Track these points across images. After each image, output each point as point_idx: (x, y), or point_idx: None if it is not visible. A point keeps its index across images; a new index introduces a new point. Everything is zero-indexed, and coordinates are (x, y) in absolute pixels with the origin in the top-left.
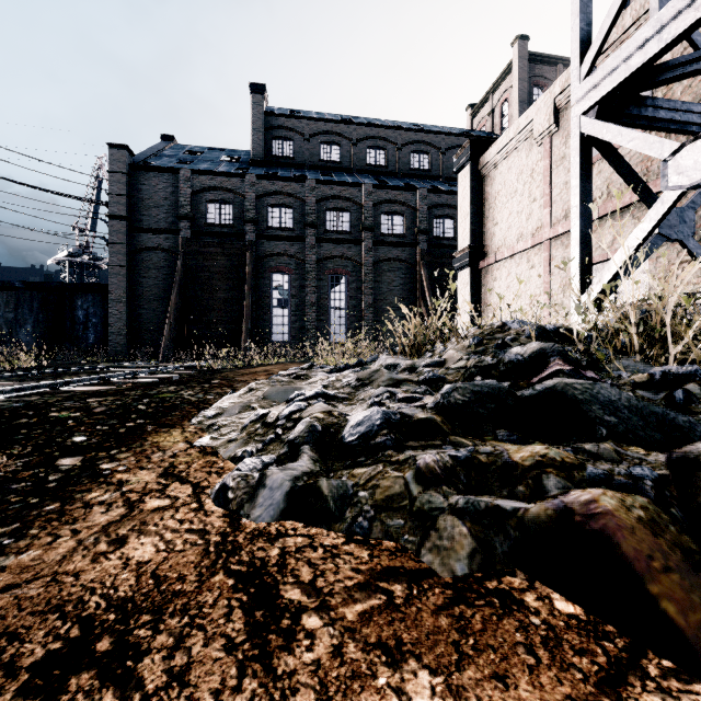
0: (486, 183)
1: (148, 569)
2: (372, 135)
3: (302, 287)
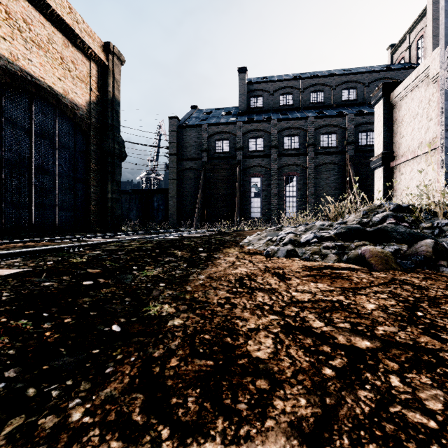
0: (395, 110)
1: (247, 271)
2: (314, 83)
3: (269, 185)
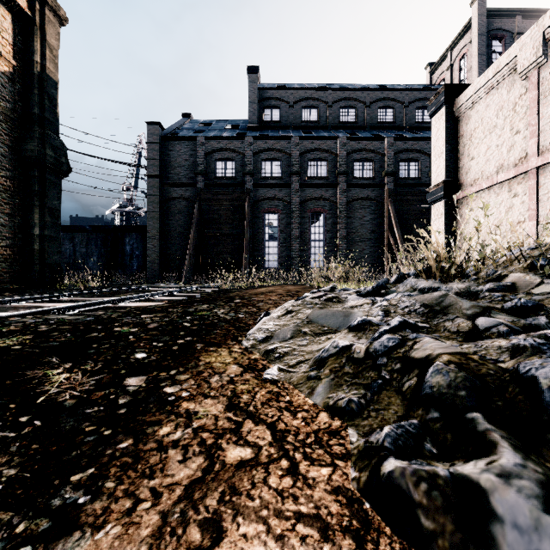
0: (461, 123)
1: None
2: (345, 97)
3: (288, 224)
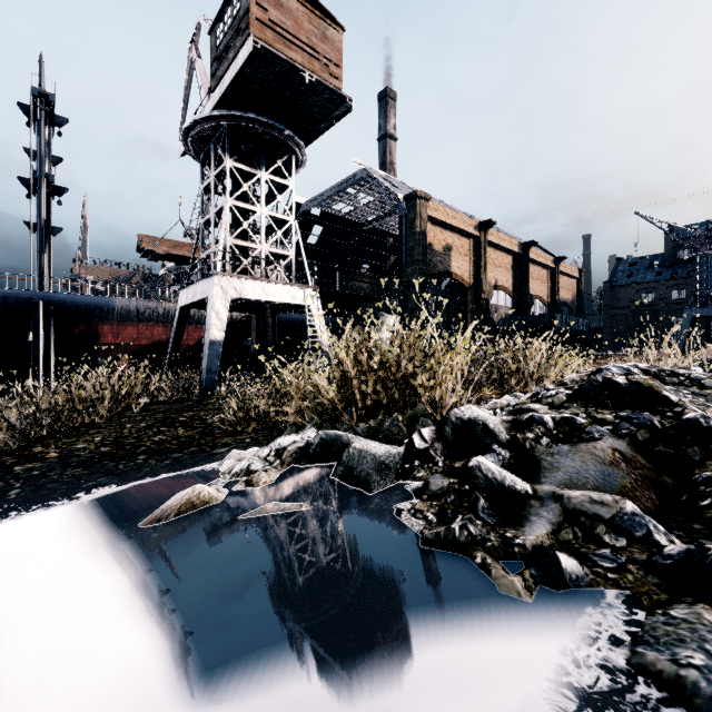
0: None
1: None
2: None
3: None
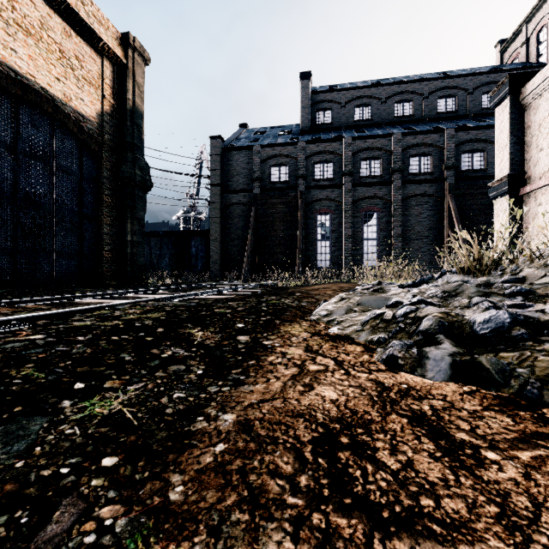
0: (528, 112)
1: (340, 403)
2: (400, 91)
3: (340, 224)
